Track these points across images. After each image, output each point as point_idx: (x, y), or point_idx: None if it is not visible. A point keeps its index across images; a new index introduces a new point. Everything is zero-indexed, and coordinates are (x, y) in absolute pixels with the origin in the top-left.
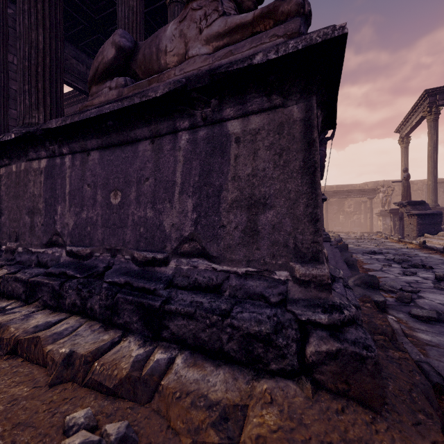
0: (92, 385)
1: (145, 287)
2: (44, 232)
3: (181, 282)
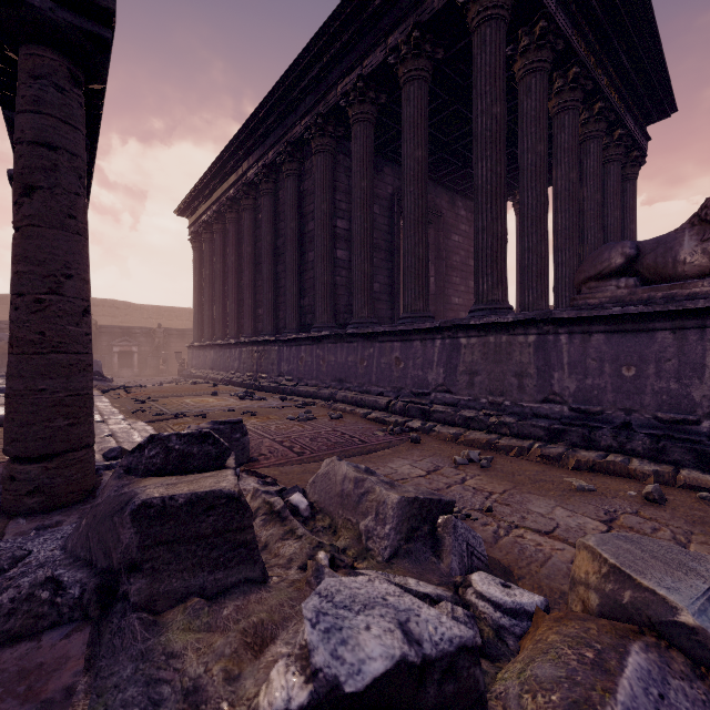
0: (686, 487)
1: (689, 438)
2: (538, 392)
3: None
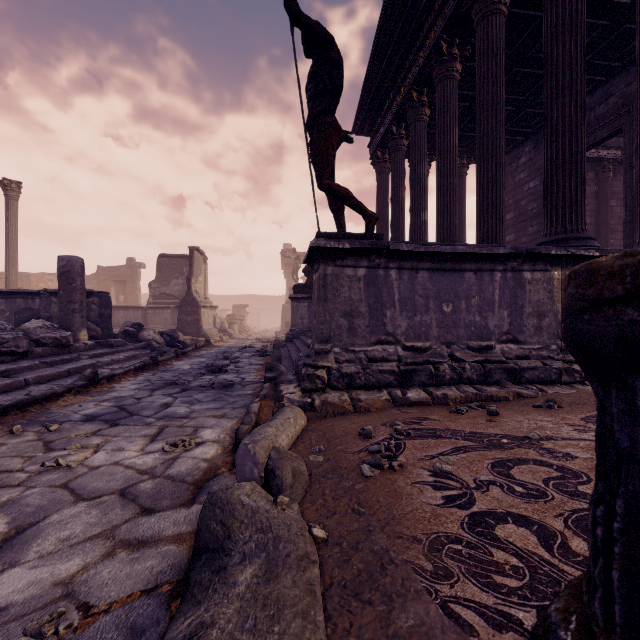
0: None
1: None
2: None
3: None
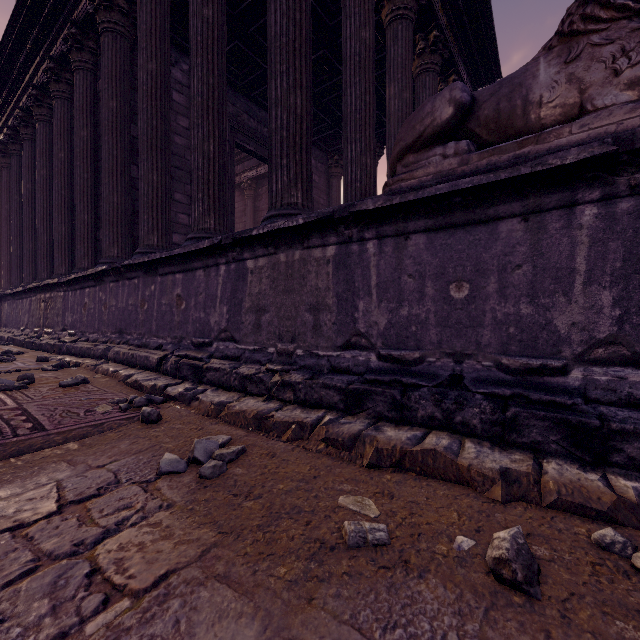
0: (562, 507)
1: (555, 400)
2: (338, 332)
3: (603, 397)
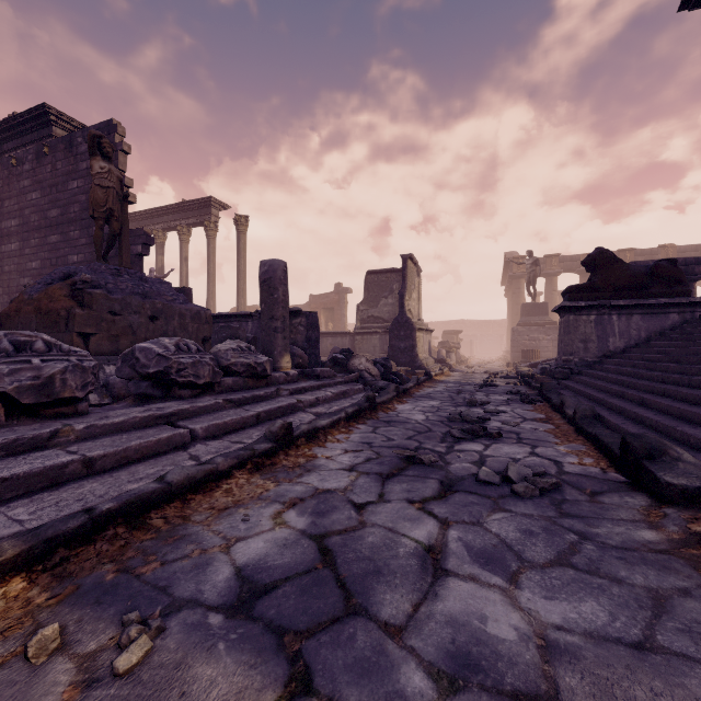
0: None
1: None
2: None
3: None
